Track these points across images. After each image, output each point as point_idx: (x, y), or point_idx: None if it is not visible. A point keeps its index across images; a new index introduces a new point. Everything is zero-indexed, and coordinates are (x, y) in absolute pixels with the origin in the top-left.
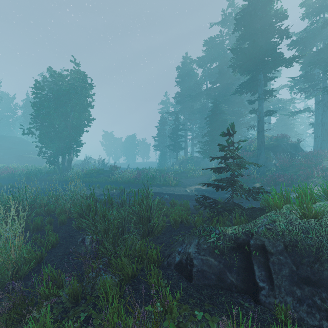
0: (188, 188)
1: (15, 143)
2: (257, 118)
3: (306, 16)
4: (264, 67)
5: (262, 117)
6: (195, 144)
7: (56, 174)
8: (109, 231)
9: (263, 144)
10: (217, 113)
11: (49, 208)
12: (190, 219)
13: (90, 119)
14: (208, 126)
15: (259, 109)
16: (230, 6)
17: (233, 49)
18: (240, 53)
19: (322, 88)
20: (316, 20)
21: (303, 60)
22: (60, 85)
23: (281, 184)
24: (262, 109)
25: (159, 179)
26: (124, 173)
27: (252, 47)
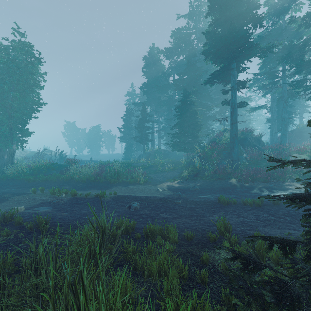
0: (159, 186)
1: None
2: (221, 112)
3: (268, 15)
4: (238, 56)
5: (236, 109)
6: (162, 136)
7: None
8: None
9: (236, 137)
10: (187, 104)
11: None
12: None
13: (40, 103)
14: (178, 117)
15: (233, 100)
16: (197, 0)
17: (207, 33)
18: (214, 39)
19: (282, 86)
20: (277, 21)
21: (262, 59)
22: None
23: (259, 180)
24: (236, 100)
25: (125, 174)
26: (83, 169)
27: (229, 30)
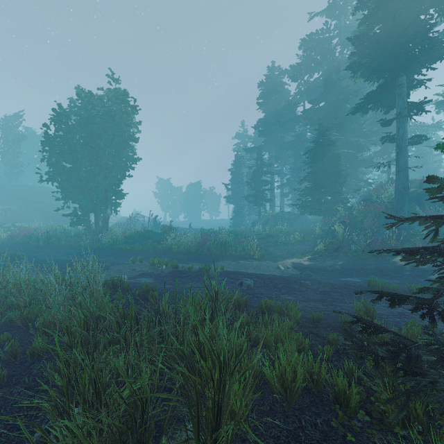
0: (281, 263)
1: (42, 195)
2: (383, 153)
3: None
4: (409, 64)
5: (405, 147)
6: (286, 194)
7: (86, 238)
8: (102, 432)
9: (406, 191)
10: (323, 145)
11: (30, 312)
12: (322, 374)
13: (134, 159)
14: (310, 166)
15: (399, 134)
16: None
17: (355, 39)
18: (366, 44)
19: None
20: None
21: None
22: (91, 109)
23: None
24: (405, 134)
25: (233, 246)
26: (182, 238)
27: (391, 28)
